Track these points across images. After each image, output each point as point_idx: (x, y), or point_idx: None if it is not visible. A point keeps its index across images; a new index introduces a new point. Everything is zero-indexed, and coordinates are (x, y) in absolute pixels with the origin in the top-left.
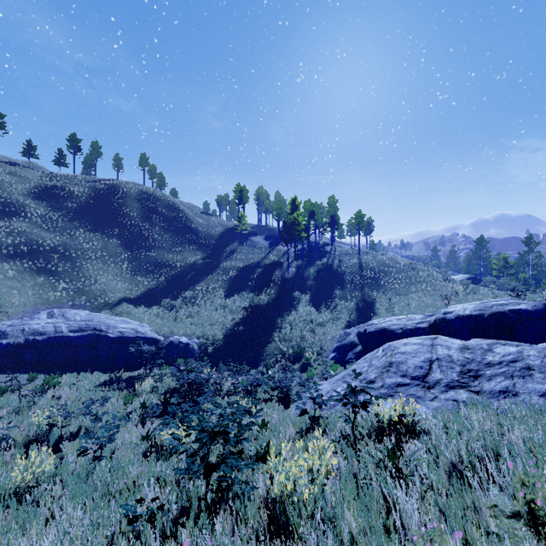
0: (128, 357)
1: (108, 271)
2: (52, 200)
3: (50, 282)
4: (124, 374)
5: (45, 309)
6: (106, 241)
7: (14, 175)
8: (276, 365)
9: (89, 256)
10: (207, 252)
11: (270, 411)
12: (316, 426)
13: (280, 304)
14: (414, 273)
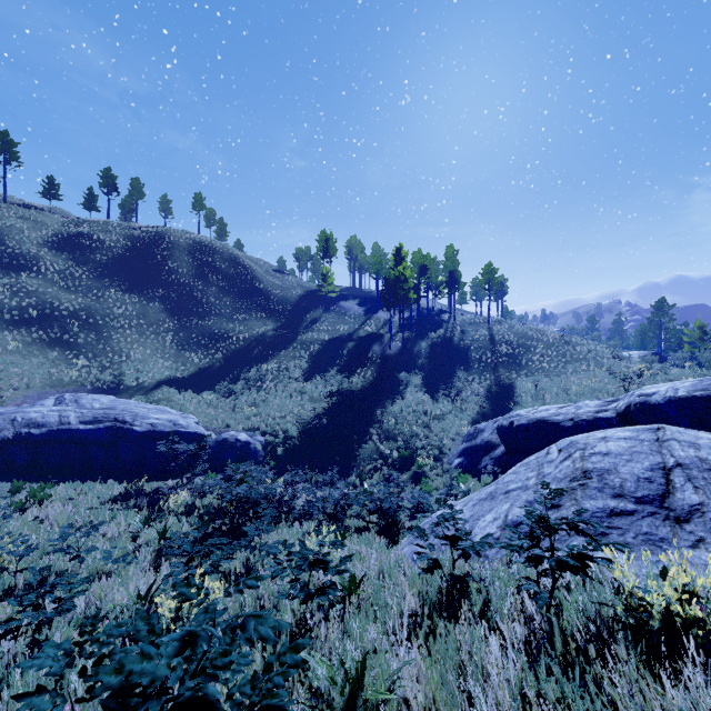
0: (162, 460)
1: (146, 345)
2: (75, 252)
3: (66, 358)
4: (150, 485)
5: (56, 393)
6: (144, 305)
7: (28, 219)
8: (375, 475)
9: (120, 324)
10: (281, 322)
11: (365, 551)
12: (460, 597)
13: (379, 389)
14: (568, 348)
